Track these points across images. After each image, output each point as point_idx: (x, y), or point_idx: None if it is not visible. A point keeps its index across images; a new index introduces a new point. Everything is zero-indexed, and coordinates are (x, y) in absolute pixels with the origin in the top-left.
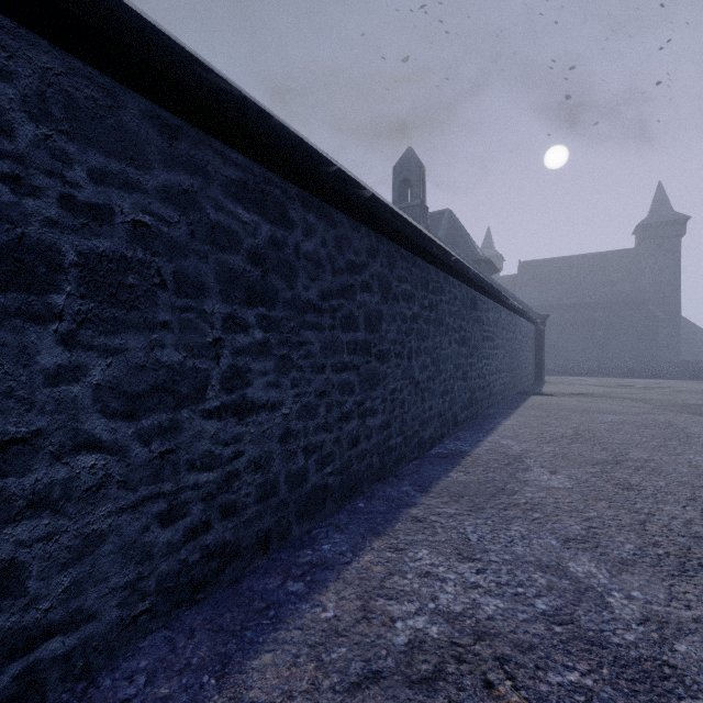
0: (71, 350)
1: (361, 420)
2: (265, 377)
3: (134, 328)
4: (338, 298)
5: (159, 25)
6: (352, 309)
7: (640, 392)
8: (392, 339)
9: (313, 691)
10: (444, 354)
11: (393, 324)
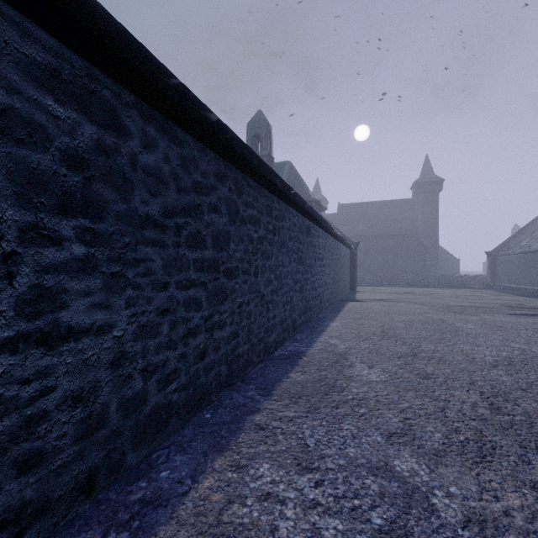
0: None
1: (209, 333)
2: (88, 297)
3: None
4: (184, 216)
5: None
6: (199, 228)
7: (419, 297)
8: (240, 258)
9: None
10: (285, 271)
11: (241, 244)
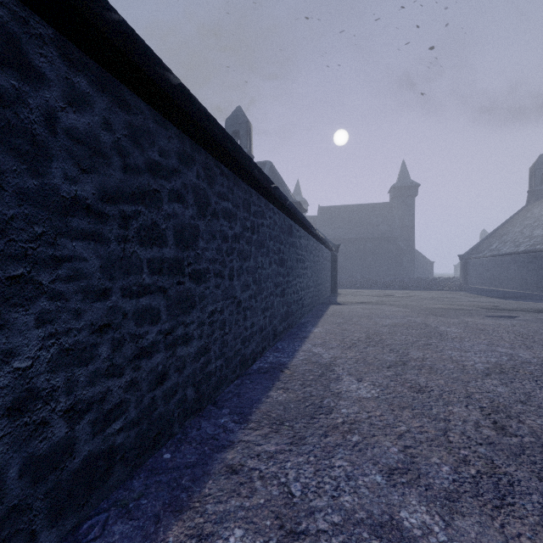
0: None
1: (170, 351)
2: None
3: None
4: (134, 203)
5: None
6: (156, 219)
7: (399, 300)
8: (211, 258)
9: None
10: (265, 273)
11: (213, 242)
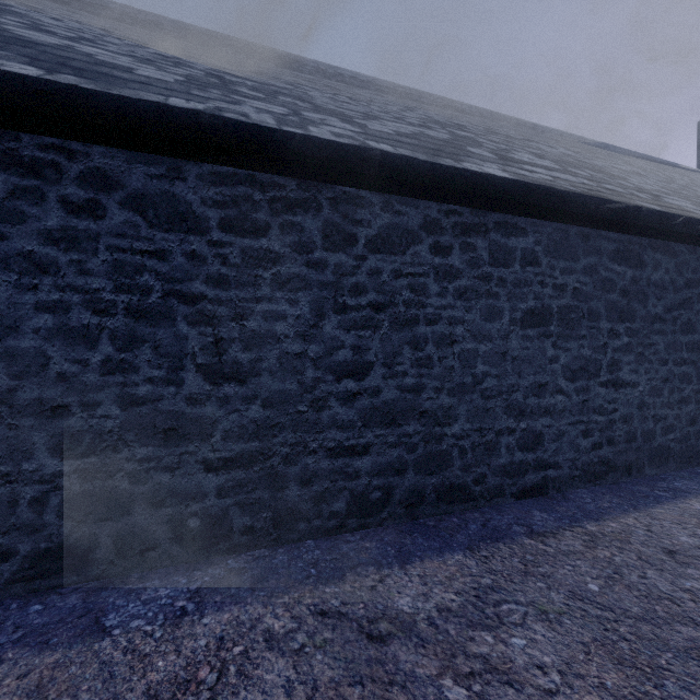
0: (555, 349)
1: (698, 405)
2: (628, 366)
3: (573, 339)
4: (678, 309)
5: (461, 104)
6: (689, 316)
7: None
8: None
9: None
10: None
11: None
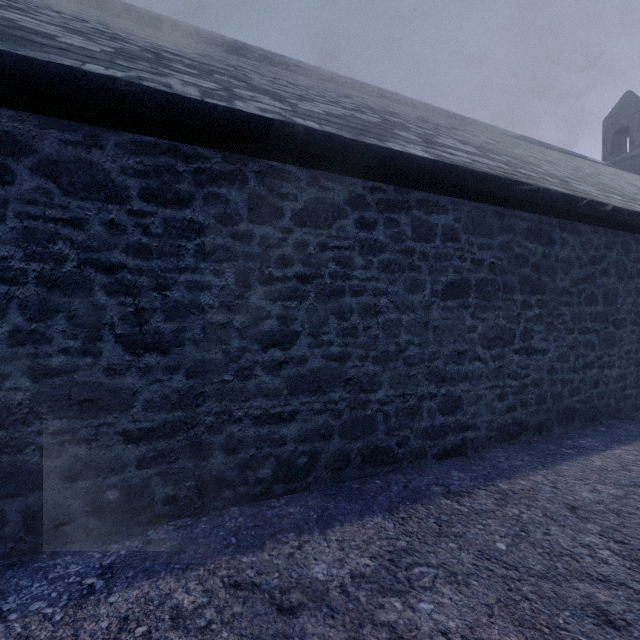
0: (473, 320)
1: (600, 370)
2: (539, 334)
3: (490, 310)
4: (583, 283)
5: (398, 95)
6: (592, 290)
7: None
8: (627, 310)
9: (600, 481)
10: None
11: (628, 298)
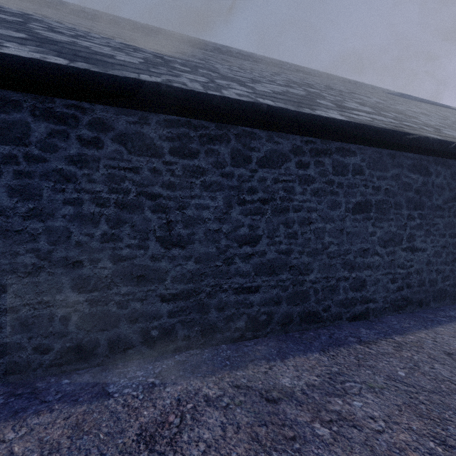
0: (373, 227)
1: None
2: (420, 238)
3: (385, 221)
4: (452, 202)
5: (308, 69)
6: None
7: None
8: None
9: None
10: None
11: None
